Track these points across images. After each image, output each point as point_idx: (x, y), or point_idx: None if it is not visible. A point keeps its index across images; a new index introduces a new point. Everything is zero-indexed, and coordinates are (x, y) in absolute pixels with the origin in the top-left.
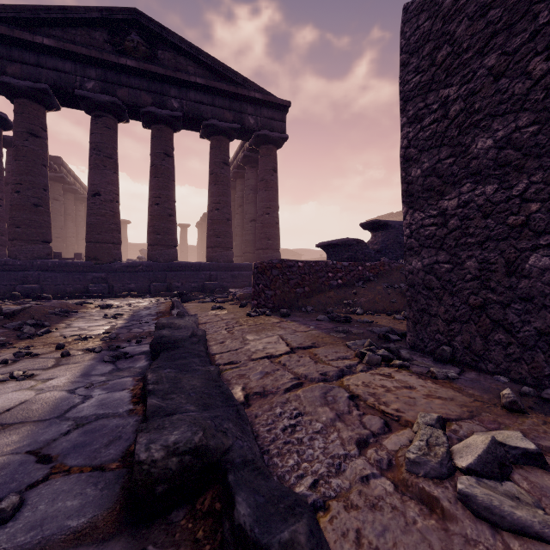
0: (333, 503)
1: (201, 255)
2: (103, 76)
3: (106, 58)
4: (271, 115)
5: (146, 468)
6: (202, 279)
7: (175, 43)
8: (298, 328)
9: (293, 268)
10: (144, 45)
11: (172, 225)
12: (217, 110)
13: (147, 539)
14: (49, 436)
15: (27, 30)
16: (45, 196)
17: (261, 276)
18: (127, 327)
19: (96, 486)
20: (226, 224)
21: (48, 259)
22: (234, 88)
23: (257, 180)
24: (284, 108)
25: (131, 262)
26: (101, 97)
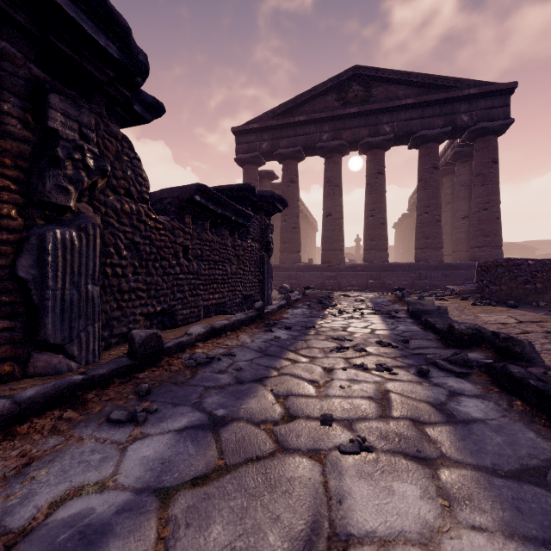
0: (542, 354)
1: (399, 255)
2: (333, 127)
3: (336, 114)
4: (490, 104)
5: (459, 330)
6: (412, 278)
7: (387, 77)
8: (527, 313)
9: (521, 266)
10: (362, 91)
11: (384, 232)
12: (427, 120)
13: (463, 349)
14: (396, 333)
15: (290, 115)
16: (298, 221)
17: (485, 273)
18: (378, 306)
19: (432, 342)
20: (435, 226)
21: (299, 263)
22: (445, 95)
23: (470, 175)
24: (507, 91)
25: (352, 264)
26: (332, 143)
